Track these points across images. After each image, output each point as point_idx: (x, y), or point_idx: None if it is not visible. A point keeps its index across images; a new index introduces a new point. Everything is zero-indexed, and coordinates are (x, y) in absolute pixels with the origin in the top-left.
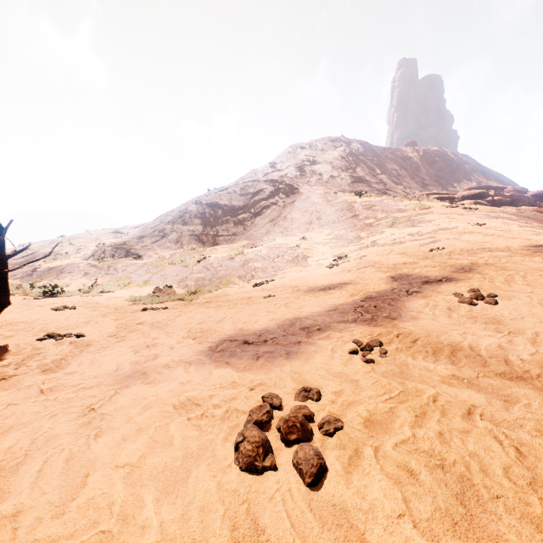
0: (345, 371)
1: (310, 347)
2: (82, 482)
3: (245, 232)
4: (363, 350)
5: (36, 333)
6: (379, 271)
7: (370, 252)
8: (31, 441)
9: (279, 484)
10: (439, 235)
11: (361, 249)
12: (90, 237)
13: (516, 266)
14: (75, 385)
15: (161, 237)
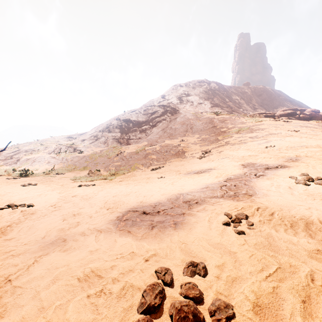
0: (223, 242)
1: (192, 218)
2: None
3: (146, 136)
4: (233, 222)
5: (1, 204)
6: (233, 160)
7: (225, 148)
8: None
9: None
10: (269, 138)
11: (219, 147)
12: (53, 140)
13: None
14: (7, 252)
15: (95, 140)
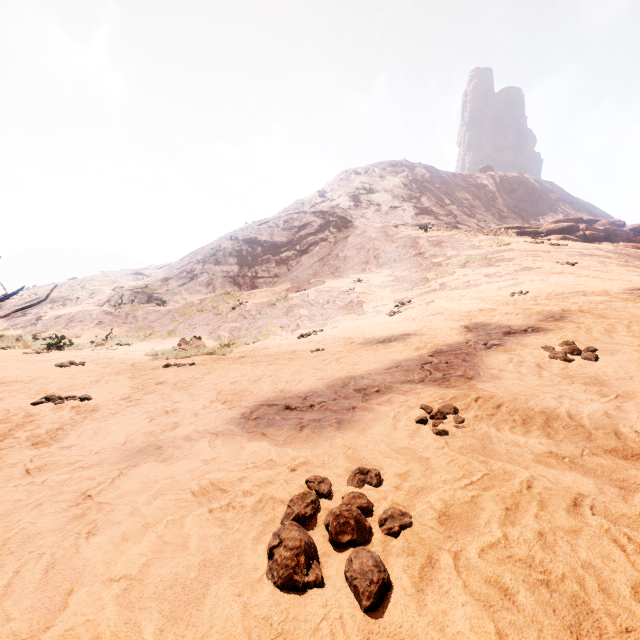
0: (412, 445)
1: (367, 414)
2: (63, 602)
3: (289, 273)
4: (434, 419)
5: (32, 396)
6: (450, 319)
7: (438, 297)
8: (3, 542)
9: (326, 608)
10: (521, 276)
11: (427, 294)
12: (106, 280)
13: (617, 314)
14: (71, 463)
15: (190, 280)
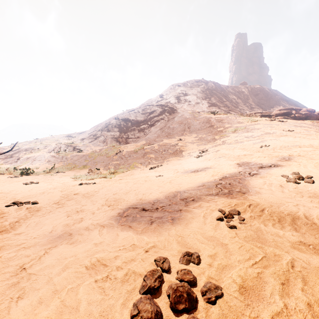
0: (216, 235)
1: (188, 214)
2: None
3: (145, 136)
4: (226, 218)
5: (7, 201)
6: (229, 159)
7: (222, 148)
8: None
9: None
10: (265, 137)
11: (216, 146)
12: (53, 139)
13: None
14: (19, 245)
15: (94, 139)
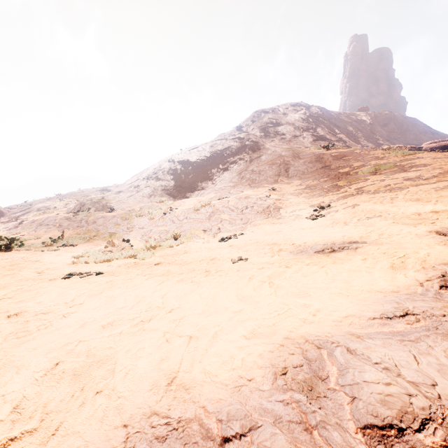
0: None
1: None
2: None
3: (213, 186)
4: None
5: None
6: (399, 223)
7: (361, 200)
8: None
9: None
10: None
11: (345, 198)
12: (81, 195)
13: None
14: None
15: (136, 192)
